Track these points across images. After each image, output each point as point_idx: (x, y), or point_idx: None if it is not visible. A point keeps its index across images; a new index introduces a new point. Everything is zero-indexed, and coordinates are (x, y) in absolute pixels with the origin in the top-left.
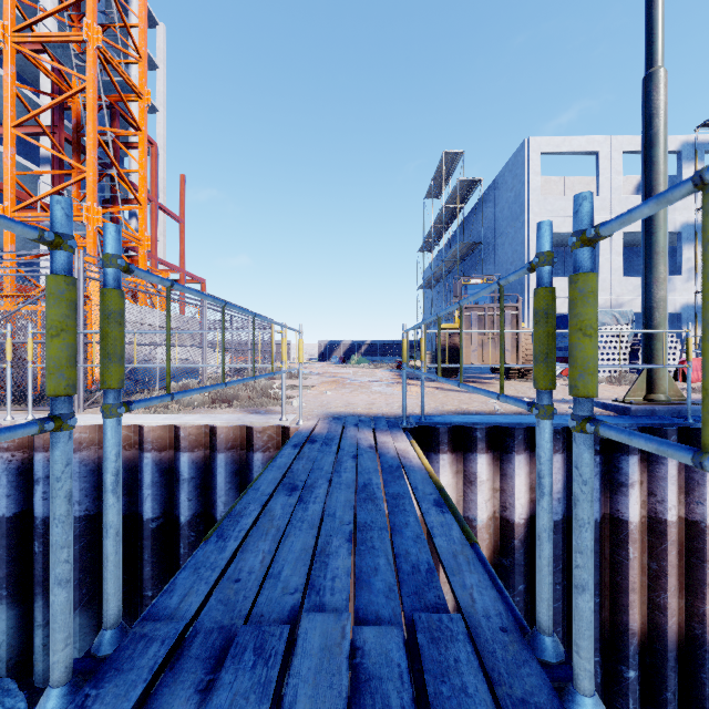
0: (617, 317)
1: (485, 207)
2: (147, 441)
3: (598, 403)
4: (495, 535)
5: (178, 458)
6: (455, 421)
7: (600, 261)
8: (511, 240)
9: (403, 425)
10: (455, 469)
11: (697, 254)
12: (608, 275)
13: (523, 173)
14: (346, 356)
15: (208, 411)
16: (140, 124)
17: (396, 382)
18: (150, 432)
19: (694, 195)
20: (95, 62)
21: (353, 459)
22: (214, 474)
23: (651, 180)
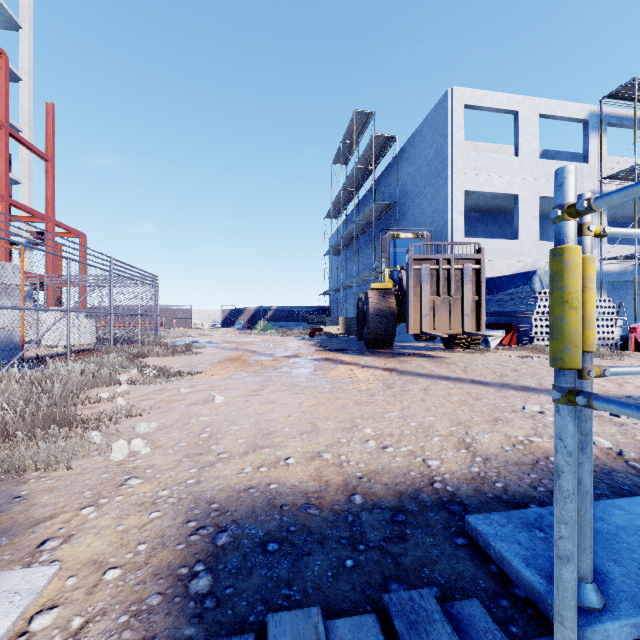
0: None
1: (399, 168)
2: None
3: None
4: None
5: None
6: None
7: (520, 225)
8: (430, 199)
9: None
10: None
11: (602, 222)
12: (527, 239)
13: (446, 125)
14: (251, 321)
15: None
16: None
17: (324, 360)
18: None
19: (599, 165)
20: None
21: None
22: None
23: None
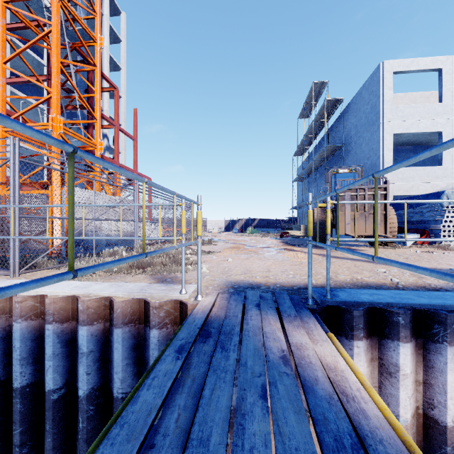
0: None
1: (345, 119)
2: (49, 313)
3: None
4: (418, 434)
5: (78, 330)
6: (366, 299)
7: (443, 154)
8: (367, 141)
9: (309, 305)
10: (370, 355)
11: None
12: (450, 164)
13: (378, 89)
14: (243, 228)
15: (123, 277)
16: (95, 61)
17: (283, 249)
18: (51, 304)
19: None
20: (59, 11)
21: (263, 402)
22: (112, 348)
23: None
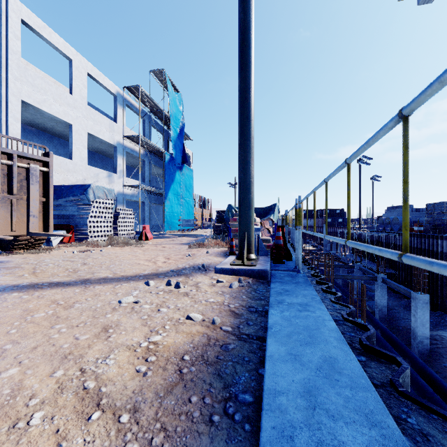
0: (107, 193)
1: None
2: None
3: (226, 270)
4: None
5: None
6: None
7: (74, 148)
8: None
9: None
10: None
11: (124, 163)
12: (79, 161)
13: None
14: None
15: None
16: None
17: None
18: None
19: (122, 127)
20: None
21: None
22: None
23: (251, 75)
